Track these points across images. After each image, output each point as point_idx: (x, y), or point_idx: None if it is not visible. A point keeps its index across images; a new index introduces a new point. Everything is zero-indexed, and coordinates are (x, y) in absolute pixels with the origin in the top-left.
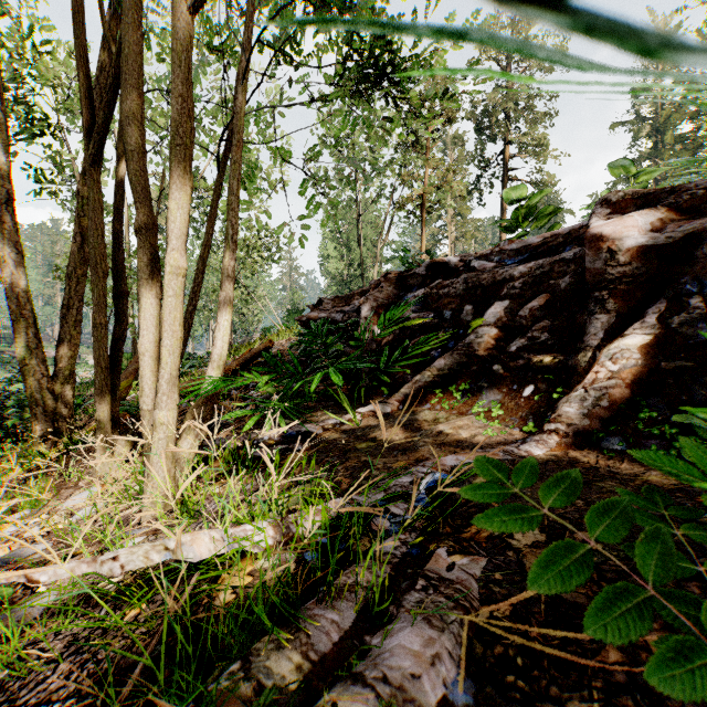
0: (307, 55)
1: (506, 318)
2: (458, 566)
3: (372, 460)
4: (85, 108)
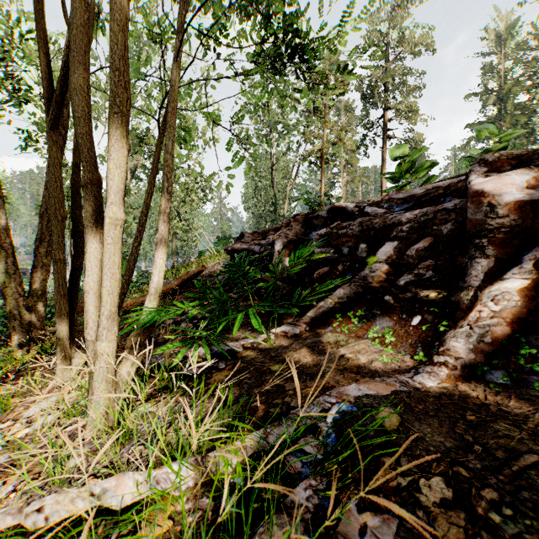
0: (231, 40)
1: (395, 256)
2: (370, 528)
3: (284, 384)
4: (45, 81)
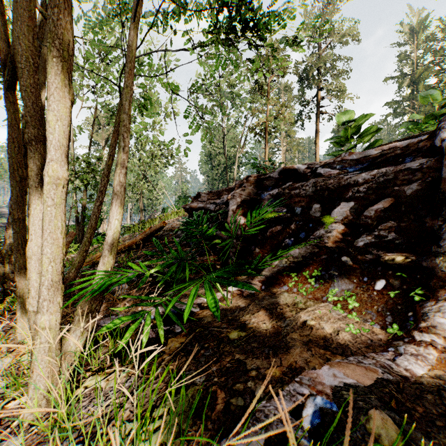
0: (189, 16)
1: (352, 217)
2: None
3: (245, 360)
4: (2, 41)
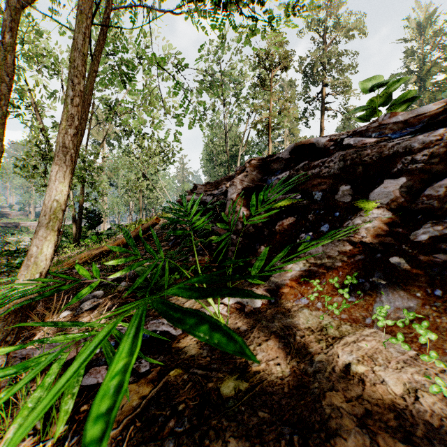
0: None
1: (403, 199)
2: None
3: None
4: None
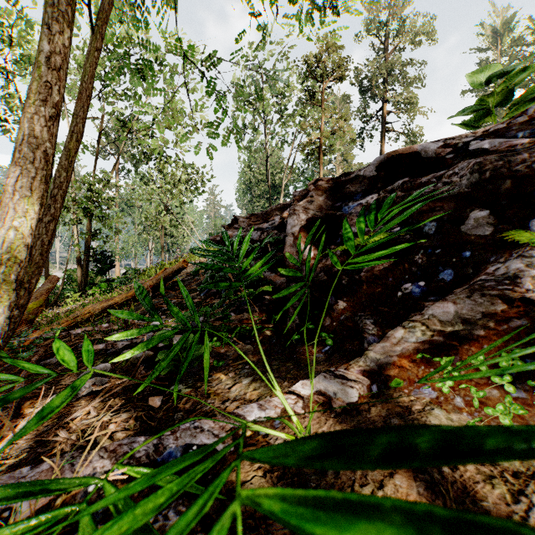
0: None
1: None
2: None
3: None
4: None
